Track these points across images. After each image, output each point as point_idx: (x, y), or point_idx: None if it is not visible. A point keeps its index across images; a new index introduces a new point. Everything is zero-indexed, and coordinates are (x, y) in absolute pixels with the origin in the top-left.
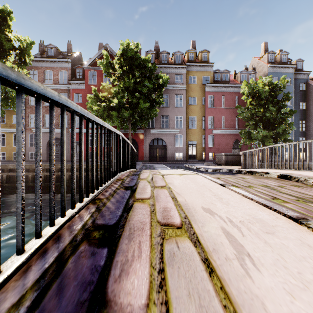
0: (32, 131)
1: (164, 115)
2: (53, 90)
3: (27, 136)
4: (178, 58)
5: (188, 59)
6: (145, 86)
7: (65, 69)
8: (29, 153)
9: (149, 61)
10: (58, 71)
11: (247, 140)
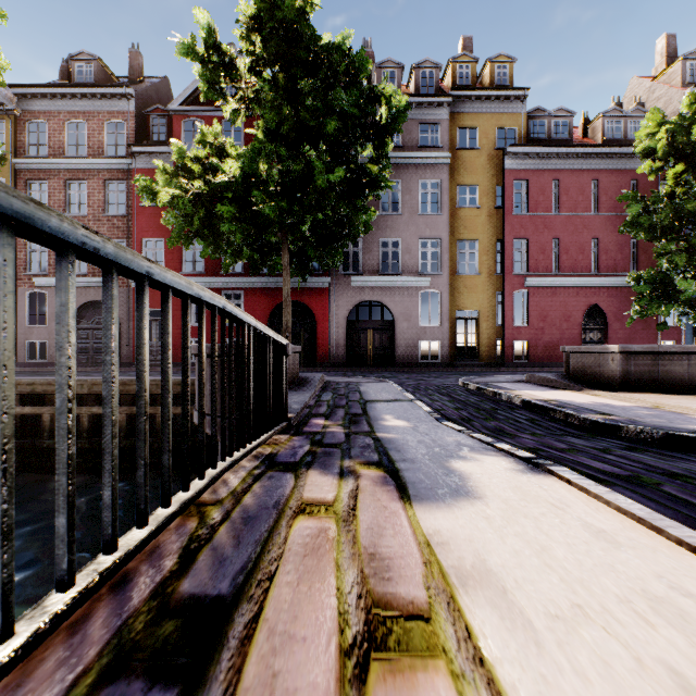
0: (34, 285)
1: (387, 238)
2: (89, 173)
3: (20, 297)
4: (428, 81)
5: (455, 82)
6: (332, 112)
7: (120, 117)
8: (25, 343)
9: (347, 53)
10: (103, 121)
11: (660, 302)
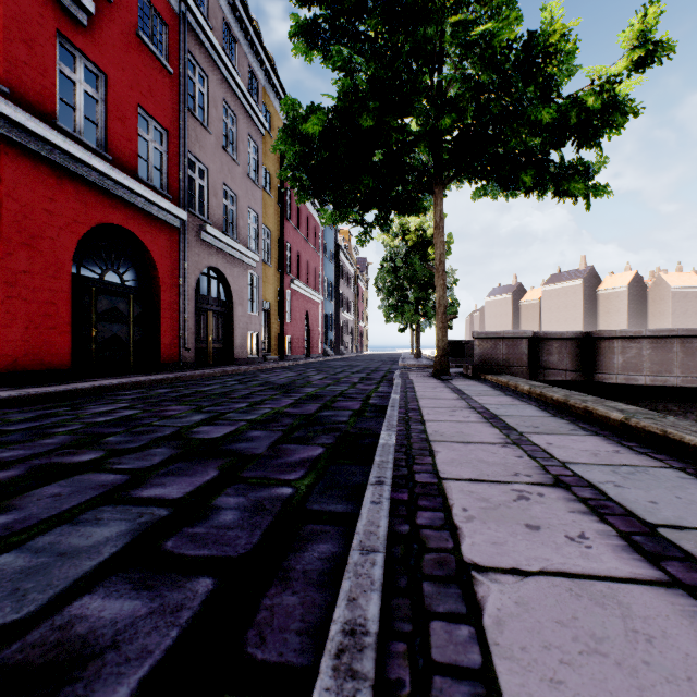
0: None
1: (228, 186)
2: None
3: None
4: None
5: None
6: None
7: None
8: None
9: None
10: None
11: (415, 317)
